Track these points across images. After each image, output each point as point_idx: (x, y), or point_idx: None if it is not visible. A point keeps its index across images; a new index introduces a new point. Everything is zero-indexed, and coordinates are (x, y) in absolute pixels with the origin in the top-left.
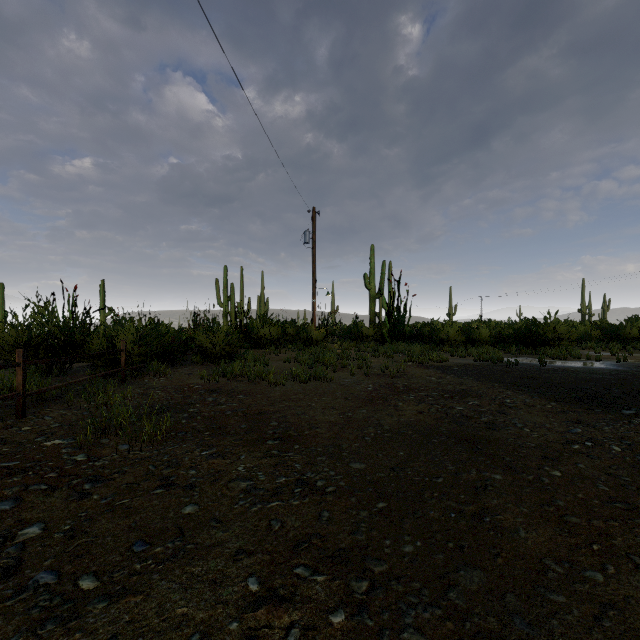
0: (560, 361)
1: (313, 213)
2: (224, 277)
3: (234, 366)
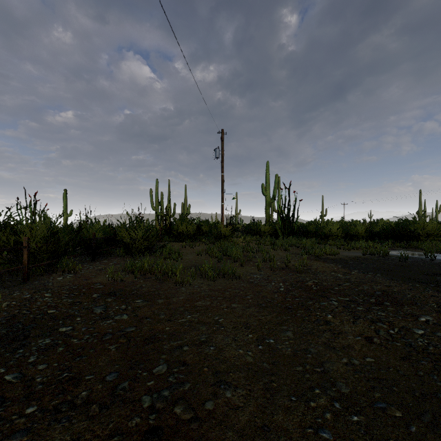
0: (439, 254)
1: (222, 134)
2: (156, 188)
3: (144, 262)
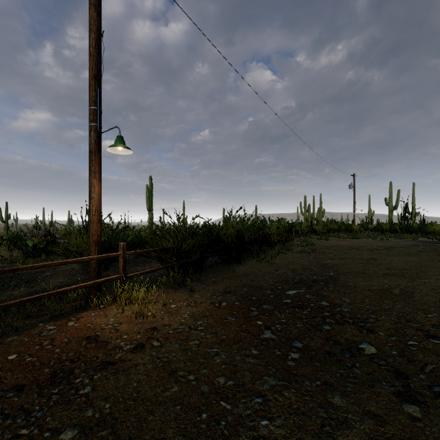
0: None
1: (354, 176)
2: (304, 201)
3: (330, 234)
